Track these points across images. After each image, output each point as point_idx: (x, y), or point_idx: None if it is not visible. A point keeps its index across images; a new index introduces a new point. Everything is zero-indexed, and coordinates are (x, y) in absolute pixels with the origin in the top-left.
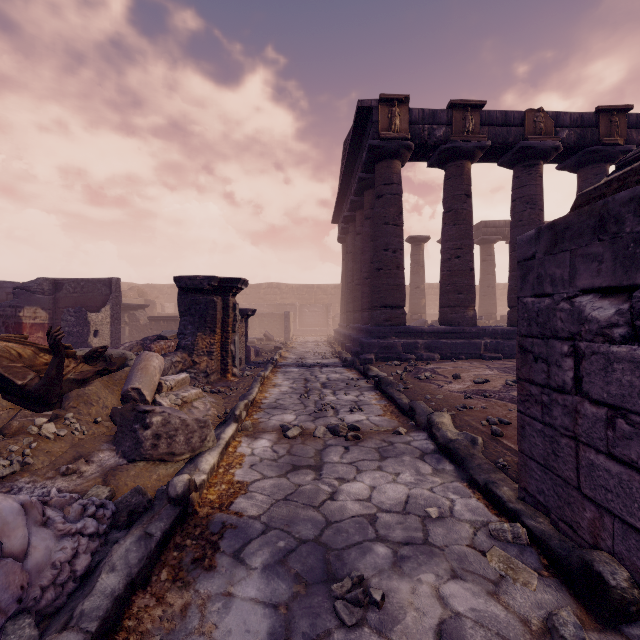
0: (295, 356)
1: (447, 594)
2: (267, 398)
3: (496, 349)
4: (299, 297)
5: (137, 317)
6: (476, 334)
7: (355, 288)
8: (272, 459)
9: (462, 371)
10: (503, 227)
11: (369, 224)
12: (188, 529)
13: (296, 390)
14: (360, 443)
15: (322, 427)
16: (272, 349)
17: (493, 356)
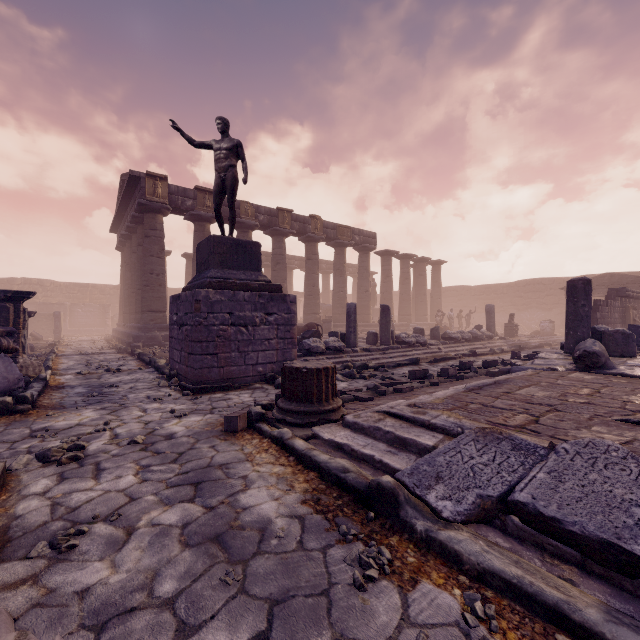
0: (73, 350)
1: (137, 384)
2: (61, 367)
3: None
4: (69, 296)
5: None
6: None
7: (131, 295)
8: (76, 378)
9: None
10: None
11: (142, 250)
12: (50, 386)
13: (81, 363)
14: (121, 372)
15: (101, 370)
16: (46, 346)
17: None
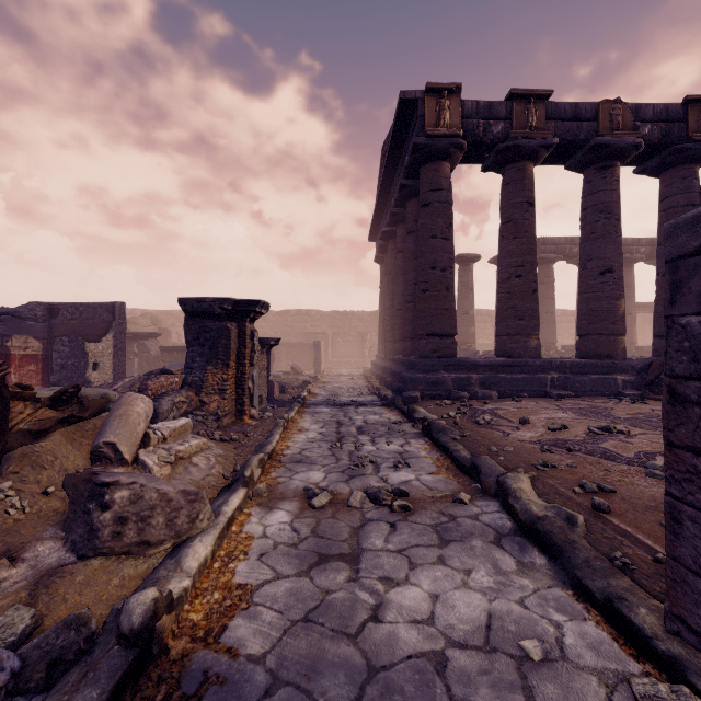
0: (326, 392)
1: None
2: (290, 448)
3: (565, 385)
4: (331, 325)
5: (147, 347)
6: (540, 367)
7: (395, 314)
8: (290, 544)
9: (529, 413)
10: (564, 245)
11: (412, 239)
12: (146, 689)
13: (326, 437)
14: (410, 517)
15: (359, 492)
16: (300, 384)
17: (562, 394)
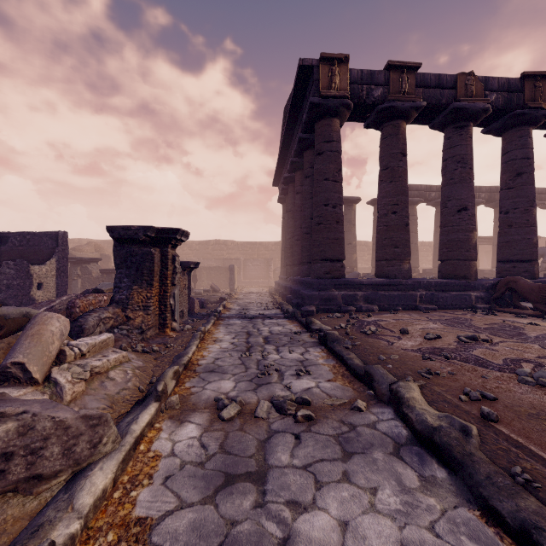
0: (238, 307)
1: None
2: (205, 358)
3: (431, 300)
4: (243, 252)
5: (89, 270)
6: (411, 286)
7: (295, 243)
8: (198, 462)
9: (406, 324)
10: (424, 190)
11: (309, 182)
12: None
13: (237, 346)
14: (313, 427)
15: (265, 402)
16: (217, 300)
17: (429, 307)
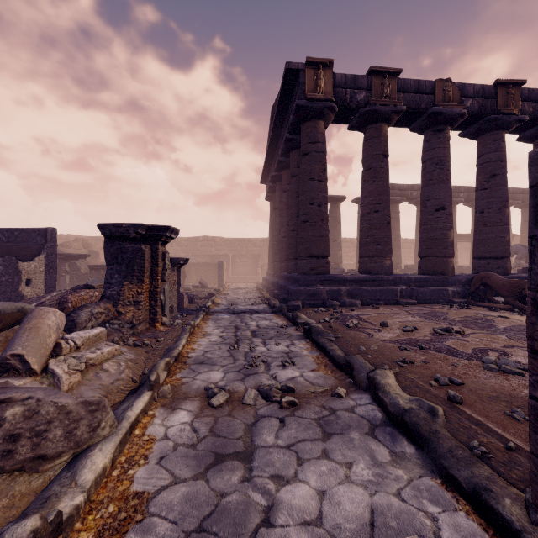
0: (227, 302)
1: None
2: (195, 350)
3: (411, 295)
4: (232, 249)
5: (78, 266)
6: (393, 282)
7: (282, 240)
8: (190, 444)
9: (386, 318)
10: (406, 190)
11: (295, 181)
12: None
13: (226, 340)
14: (297, 412)
15: (252, 390)
16: (206, 296)
17: (409, 302)
